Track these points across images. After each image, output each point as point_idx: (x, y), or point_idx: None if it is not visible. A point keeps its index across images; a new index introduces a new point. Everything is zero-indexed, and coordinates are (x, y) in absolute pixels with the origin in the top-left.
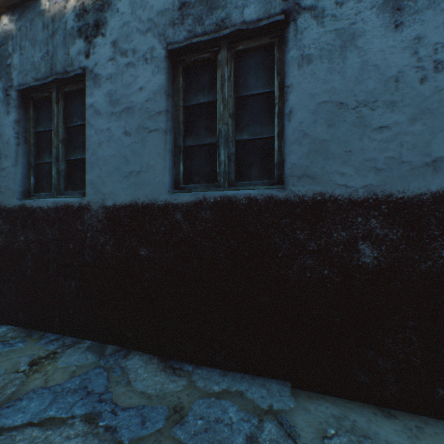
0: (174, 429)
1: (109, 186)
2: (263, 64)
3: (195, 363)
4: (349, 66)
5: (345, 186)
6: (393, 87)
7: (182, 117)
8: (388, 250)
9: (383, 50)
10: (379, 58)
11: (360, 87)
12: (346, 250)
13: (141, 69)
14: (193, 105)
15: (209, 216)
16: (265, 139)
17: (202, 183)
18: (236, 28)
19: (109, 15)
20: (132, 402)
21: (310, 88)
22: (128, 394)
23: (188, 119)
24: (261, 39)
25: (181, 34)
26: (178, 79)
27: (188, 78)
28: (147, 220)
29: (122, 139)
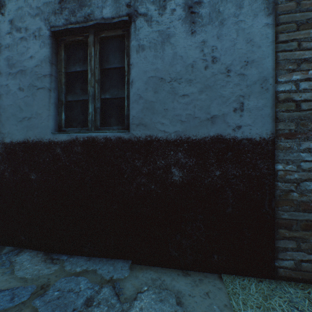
0: (34, 300)
1: (7, 128)
2: (119, 48)
3: (70, 254)
4: (166, 55)
5: (164, 132)
6: (191, 70)
7: (64, 80)
8: (188, 171)
9: (185, 47)
10: (183, 52)
11: (172, 69)
12: (165, 172)
13: (31, 42)
14: (72, 72)
15: (79, 150)
16: (120, 99)
17: (78, 127)
18: (97, 22)
19: (8, 0)
20: (11, 285)
21: (144, 67)
22: (9, 280)
23: (69, 82)
24: (116, 31)
25: (60, 21)
26: (61, 52)
27: (69, 53)
28: (36, 153)
29: (17, 93)
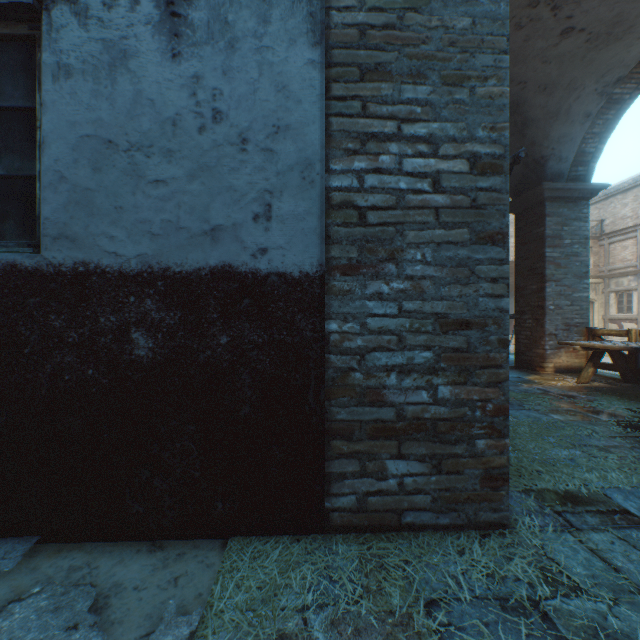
0: None
1: None
2: (26, 65)
3: None
4: (120, 94)
5: (116, 255)
6: (171, 131)
7: None
8: (166, 338)
9: (161, 83)
10: (156, 92)
11: (134, 125)
12: (117, 340)
13: None
14: None
15: None
16: (28, 179)
17: None
18: None
19: None
20: None
21: (70, 113)
22: None
23: None
24: (15, 25)
25: None
26: None
27: None
28: None
29: None
